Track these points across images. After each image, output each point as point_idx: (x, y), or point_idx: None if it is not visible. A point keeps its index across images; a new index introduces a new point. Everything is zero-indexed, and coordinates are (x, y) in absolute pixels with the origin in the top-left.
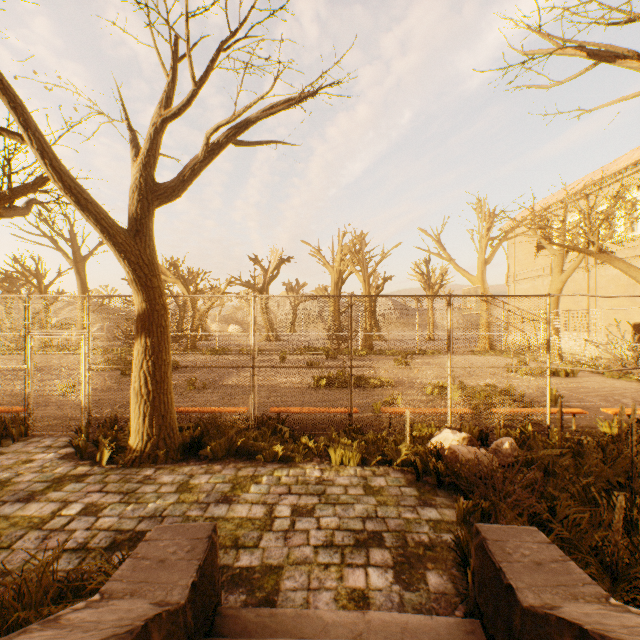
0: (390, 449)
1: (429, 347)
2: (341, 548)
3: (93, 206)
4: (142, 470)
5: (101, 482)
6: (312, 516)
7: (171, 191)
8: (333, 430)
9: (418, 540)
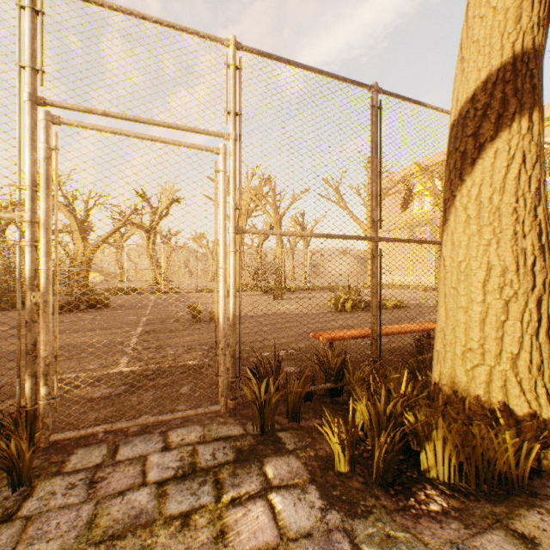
0: None
1: None
2: None
3: None
4: None
5: None
6: None
7: None
8: None
9: None
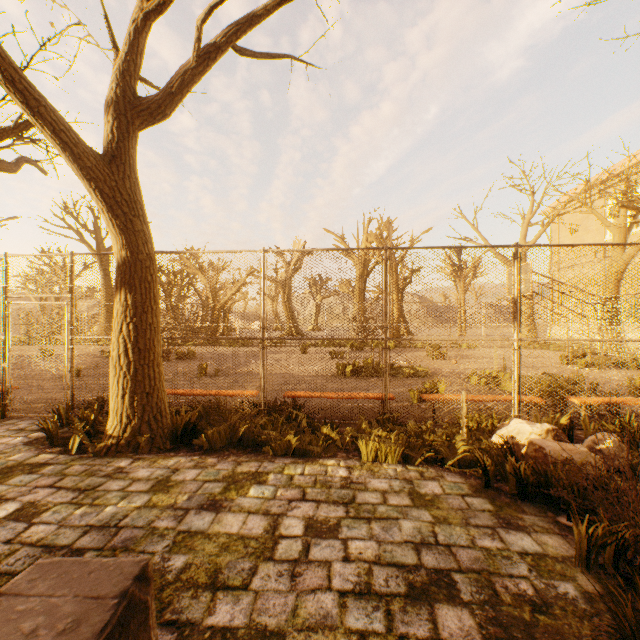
0: (441, 443)
1: (462, 341)
2: (385, 600)
3: (48, 112)
4: (116, 461)
5: (58, 474)
6: (336, 537)
7: (156, 106)
8: (362, 418)
9: (516, 591)
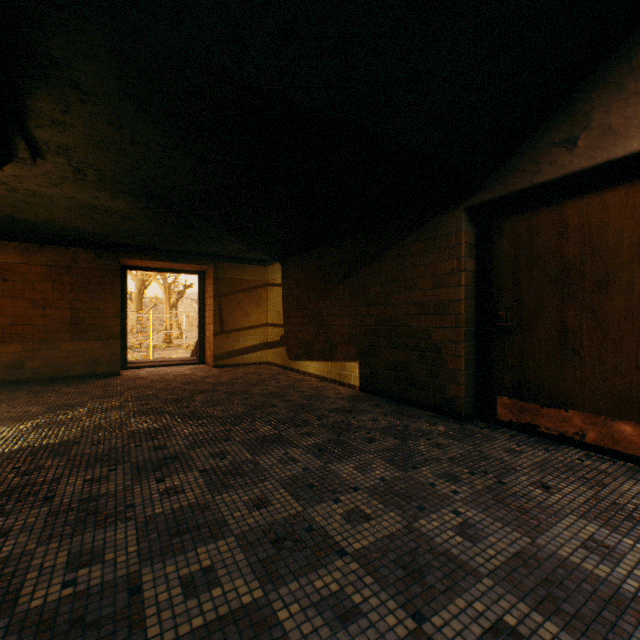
0: None
1: None
2: None
3: None
4: None
5: None
6: None
7: None
8: None
9: None
